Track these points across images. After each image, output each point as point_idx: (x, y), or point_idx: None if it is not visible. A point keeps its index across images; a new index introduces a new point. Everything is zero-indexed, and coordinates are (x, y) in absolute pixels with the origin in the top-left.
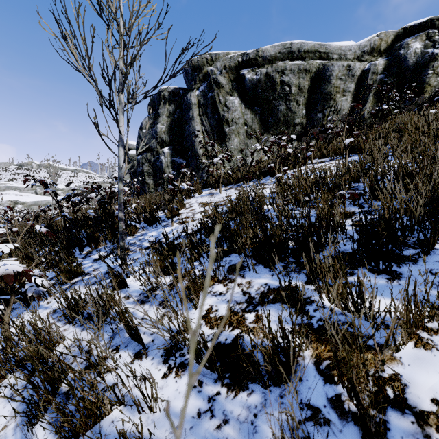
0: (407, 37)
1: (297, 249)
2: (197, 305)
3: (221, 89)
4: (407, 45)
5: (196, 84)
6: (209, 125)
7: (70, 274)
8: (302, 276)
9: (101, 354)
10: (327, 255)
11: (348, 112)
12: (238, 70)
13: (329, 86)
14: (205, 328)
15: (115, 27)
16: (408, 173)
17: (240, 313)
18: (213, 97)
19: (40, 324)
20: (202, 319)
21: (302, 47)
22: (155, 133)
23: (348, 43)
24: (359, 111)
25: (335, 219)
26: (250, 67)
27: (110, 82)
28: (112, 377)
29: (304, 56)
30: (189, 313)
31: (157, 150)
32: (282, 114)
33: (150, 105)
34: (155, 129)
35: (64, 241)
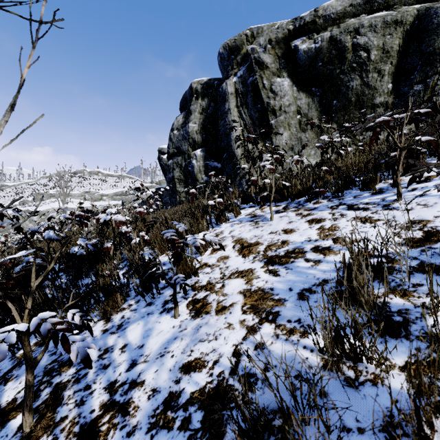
0: None
1: None
2: None
3: (265, 70)
4: None
5: (233, 69)
6: (249, 117)
7: None
8: None
9: None
10: None
11: None
12: (288, 43)
13: (438, 40)
14: None
15: None
16: None
17: None
18: (255, 81)
19: None
20: None
21: None
22: (186, 133)
23: None
24: None
25: None
26: (304, 35)
27: None
28: None
29: (391, 3)
30: None
31: (188, 153)
32: (354, 92)
33: (182, 103)
34: (186, 129)
35: None
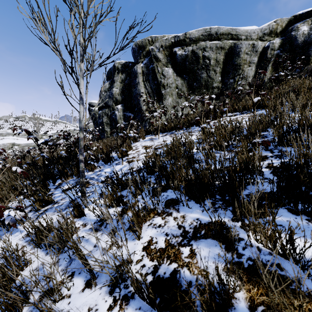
0: (297, 22)
1: (223, 189)
2: (139, 236)
3: (159, 62)
4: (297, 28)
5: (141, 58)
6: (150, 88)
7: (43, 202)
8: (229, 213)
9: (58, 280)
10: (253, 199)
11: (256, 77)
12: (171, 48)
13: (239, 59)
14: (146, 259)
15: (77, 11)
16: (310, 124)
17: (176, 246)
18: (153, 68)
19: (15, 246)
20: (143, 250)
21: (218, 31)
22: (111, 94)
23: (252, 27)
24: (261, 77)
25: (255, 164)
26: (180, 46)
27: (71, 53)
28: (65, 305)
29: (220, 37)
30: (133, 243)
31: (113, 107)
32: (203, 80)
33: (108, 75)
34: (111, 91)
35: (41, 176)
